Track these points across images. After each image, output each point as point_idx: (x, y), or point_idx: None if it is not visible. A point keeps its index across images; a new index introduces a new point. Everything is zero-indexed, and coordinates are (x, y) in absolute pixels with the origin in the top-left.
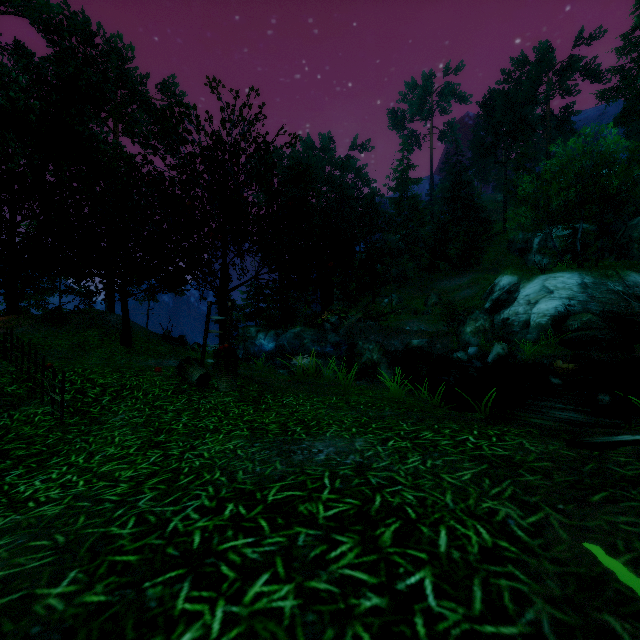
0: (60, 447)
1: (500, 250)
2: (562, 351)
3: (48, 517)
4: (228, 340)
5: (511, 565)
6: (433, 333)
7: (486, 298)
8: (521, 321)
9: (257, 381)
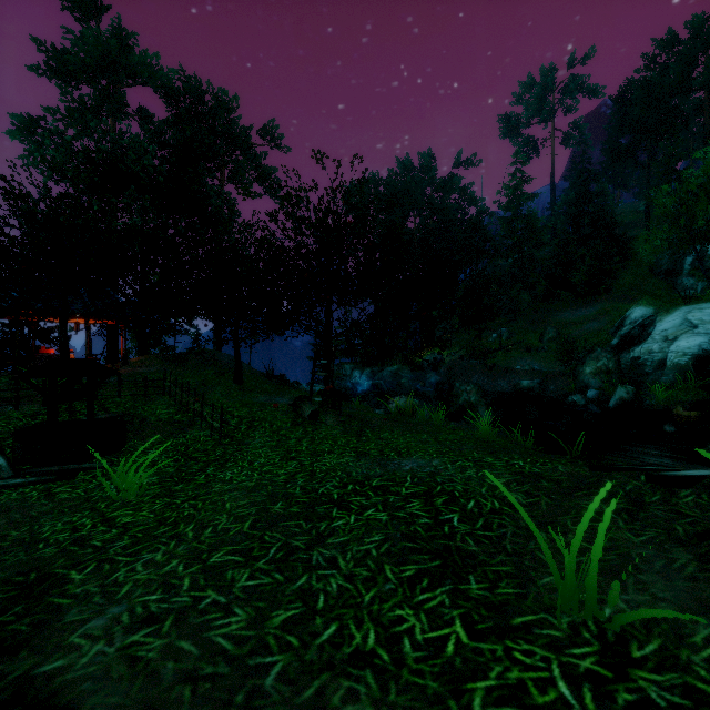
0: (228, 457)
1: (640, 273)
2: (704, 397)
3: (250, 486)
4: (332, 381)
5: (504, 515)
6: (546, 373)
7: (614, 333)
8: (655, 361)
9: (357, 418)
